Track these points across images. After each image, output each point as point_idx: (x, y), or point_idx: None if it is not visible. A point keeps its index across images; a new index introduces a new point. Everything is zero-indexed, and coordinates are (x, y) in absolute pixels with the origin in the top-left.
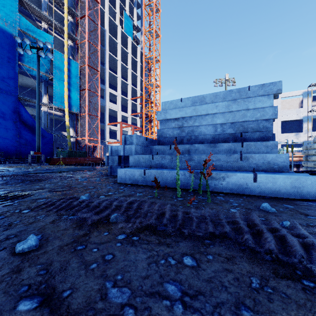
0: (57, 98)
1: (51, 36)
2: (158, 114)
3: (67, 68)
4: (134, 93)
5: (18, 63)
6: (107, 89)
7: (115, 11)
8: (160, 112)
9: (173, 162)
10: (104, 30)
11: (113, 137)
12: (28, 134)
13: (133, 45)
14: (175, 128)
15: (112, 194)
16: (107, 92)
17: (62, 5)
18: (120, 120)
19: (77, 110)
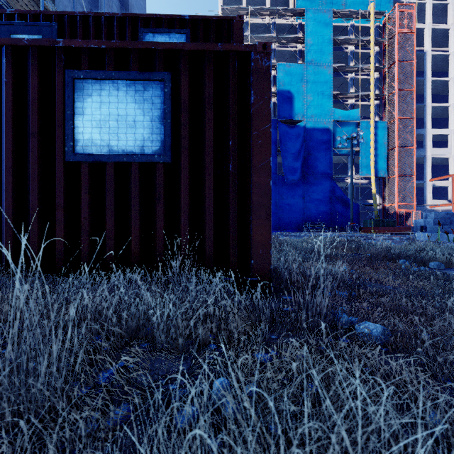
0: (362, 168)
1: (357, 110)
2: None
3: (373, 133)
4: None
5: (332, 149)
6: (429, 132)
7: (445, 3)
8: None
9: None
10: (424, 54)
11: (442, 195)
12: (339, 207)
13: None
14: None
15: None
16: (428, 136)
17: (367, 70)
18: None
19: (384, 174)
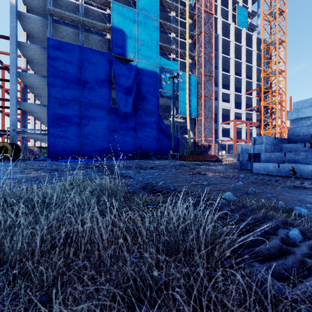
0: (181, 109)
1: (177, 62)
2: (289, 114)
3: (188, 83)
4: (249, 86)
5: (159, 90)
6: (220, 90)
7: (227, 10)
8: (290, 112)
9: (308, 158)
10: (217, 36)
11: (225, 135)
12: (164, 139)
13: (248, 35)
14: (310, 125)
15: (257, 177)
16: (220, 93)
17: (184, 34)
18: (233, 118)
19: (195, 116)
